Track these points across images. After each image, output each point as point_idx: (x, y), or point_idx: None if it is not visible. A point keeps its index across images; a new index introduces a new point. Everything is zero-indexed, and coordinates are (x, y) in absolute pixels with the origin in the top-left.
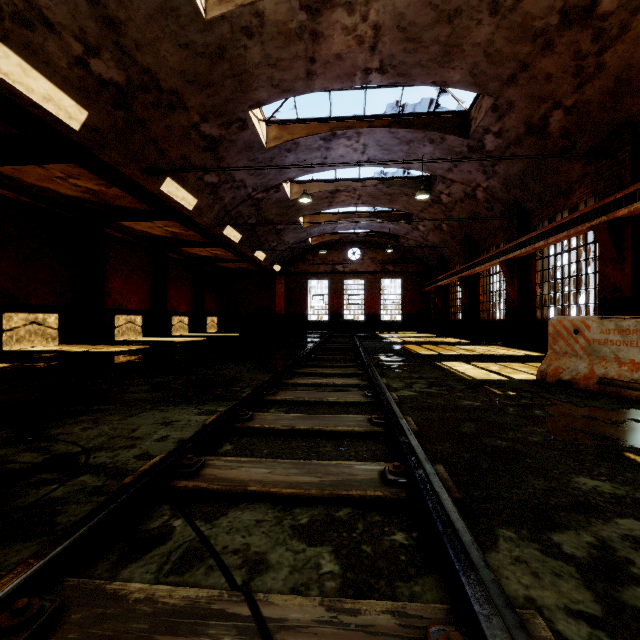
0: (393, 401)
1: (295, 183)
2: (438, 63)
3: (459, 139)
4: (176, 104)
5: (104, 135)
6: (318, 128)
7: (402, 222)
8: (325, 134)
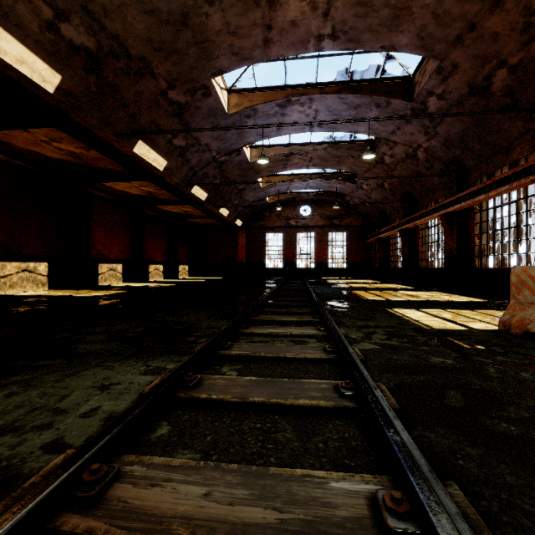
0: (358, 360)
1: (254, 148)
2: (387, 27)
3: (403, 102)
4: (144, 71)
5: (78, 99)
6: (274, 95)
7: (348, 182)
8: (281, 101)
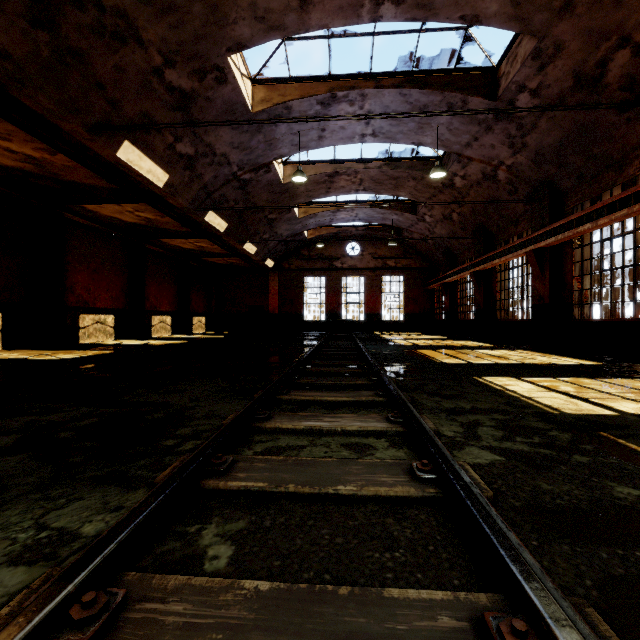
0: (494, 510)
1: (288, 164)
2: None
3: (485, 102)
4: (127, 34)
5: (20, 65)
6: (315, 88)
7: (407, 212)
8: (323, 96)
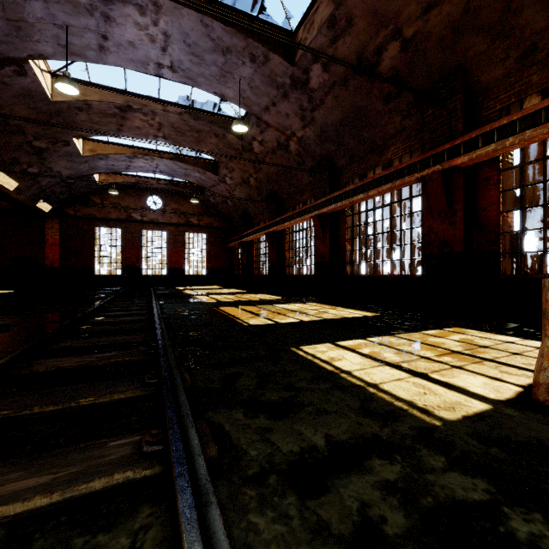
0: None
1: None
2: None
3: (284, 63)
4: None
5: None
6: None
7: (209, 171)
8: None
